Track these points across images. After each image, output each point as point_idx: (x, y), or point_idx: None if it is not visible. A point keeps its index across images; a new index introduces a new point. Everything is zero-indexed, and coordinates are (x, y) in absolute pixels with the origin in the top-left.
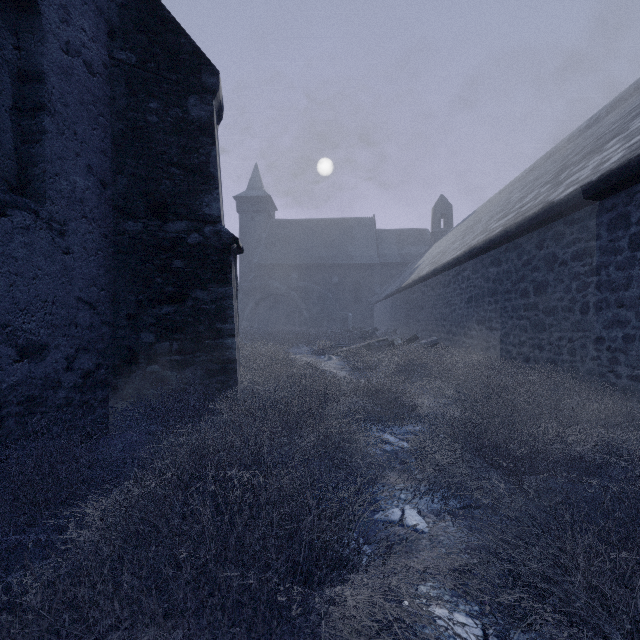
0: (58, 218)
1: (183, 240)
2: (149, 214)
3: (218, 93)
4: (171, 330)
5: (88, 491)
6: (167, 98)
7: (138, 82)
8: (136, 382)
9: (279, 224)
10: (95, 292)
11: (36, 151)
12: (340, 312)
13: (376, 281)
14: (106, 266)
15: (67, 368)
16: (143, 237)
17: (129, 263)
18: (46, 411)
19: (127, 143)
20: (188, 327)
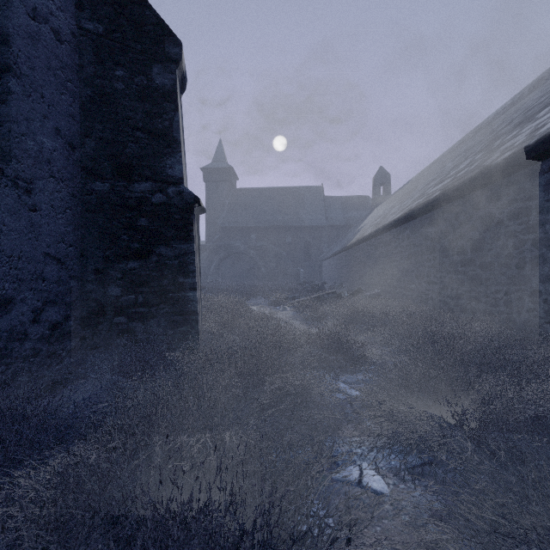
0: (24, 176)
1: (148, 200)
2: (115, 175)
3: (181, 63)
4: (136, 284)
5: (26, 458)
6: (132, 66)
7: (105, 51)
8: (103, 333)
9: (240, 192)
10: (63, 248)
11: (2, 111)
12: (293, 268)
13: (324, 241)
14: (74, 224)
15: (34, 320)
16: (110, 197)
17: (97, 221)
18: (11, 362)
19: (95, 108)
20: (152, 281)
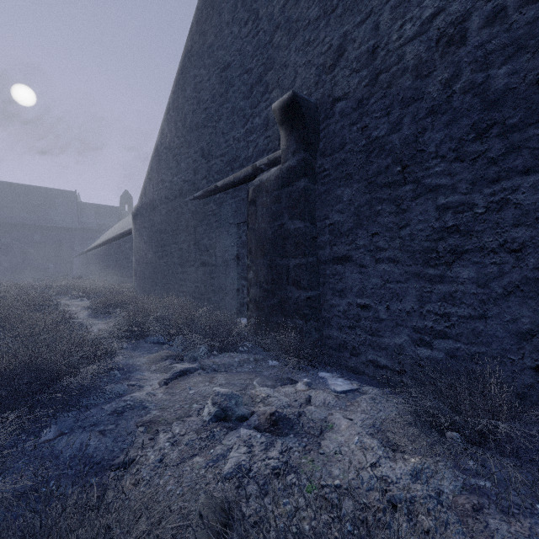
0: None
1: None
2: None
3: None
4: None
5: None
6: None
7: None
8: None
9: None
10: None
11: None
12: (42, 263)
13: (77, 241)
14: None
15: None
16: None
17: None
18: None
19: None
20: None
